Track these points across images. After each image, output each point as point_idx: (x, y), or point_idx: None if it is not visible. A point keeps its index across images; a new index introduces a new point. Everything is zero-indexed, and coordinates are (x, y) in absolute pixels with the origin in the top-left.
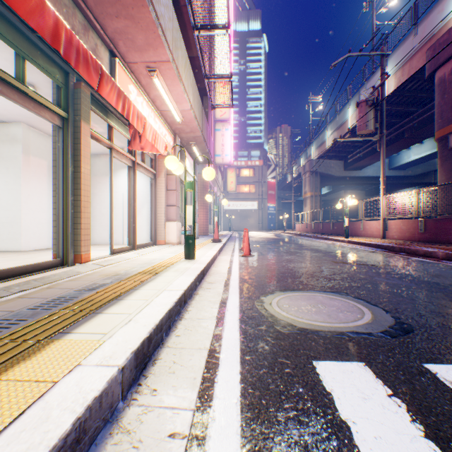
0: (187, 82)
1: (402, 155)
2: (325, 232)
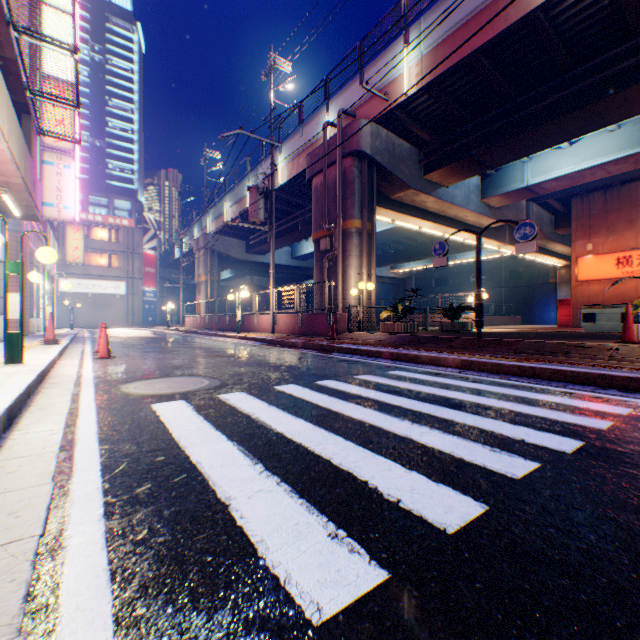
0: (3, 113)
1: (303, 246)
2: (222, 327)
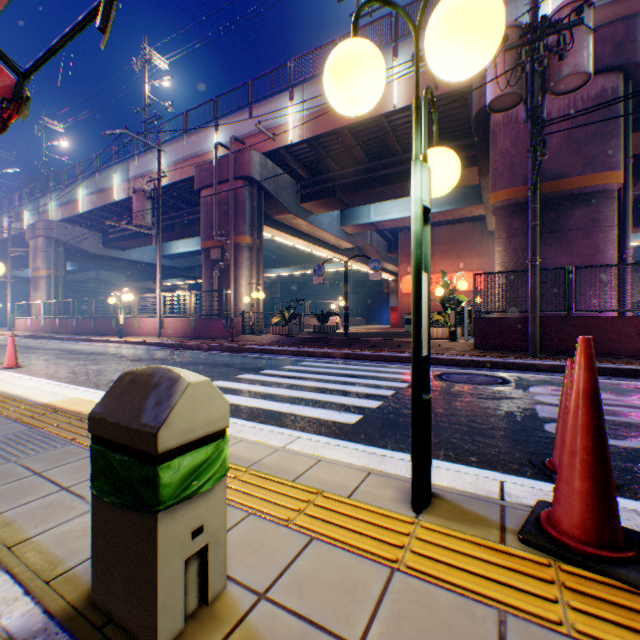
0: None
1: (173, 244)
2: (83, 331)
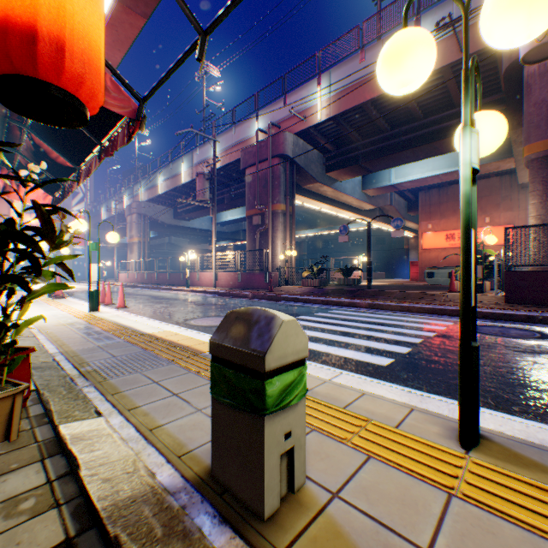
0: None
1: (222, 214)
2: (162, 282)
